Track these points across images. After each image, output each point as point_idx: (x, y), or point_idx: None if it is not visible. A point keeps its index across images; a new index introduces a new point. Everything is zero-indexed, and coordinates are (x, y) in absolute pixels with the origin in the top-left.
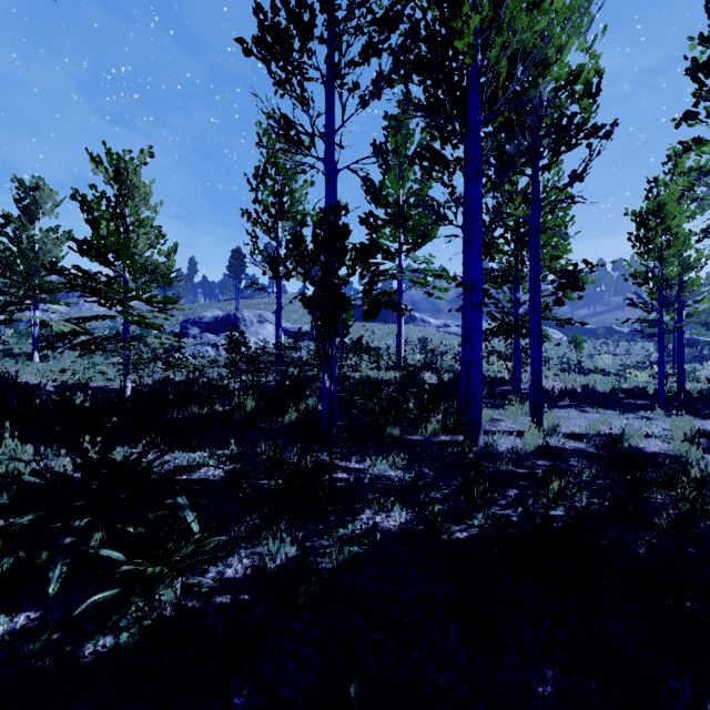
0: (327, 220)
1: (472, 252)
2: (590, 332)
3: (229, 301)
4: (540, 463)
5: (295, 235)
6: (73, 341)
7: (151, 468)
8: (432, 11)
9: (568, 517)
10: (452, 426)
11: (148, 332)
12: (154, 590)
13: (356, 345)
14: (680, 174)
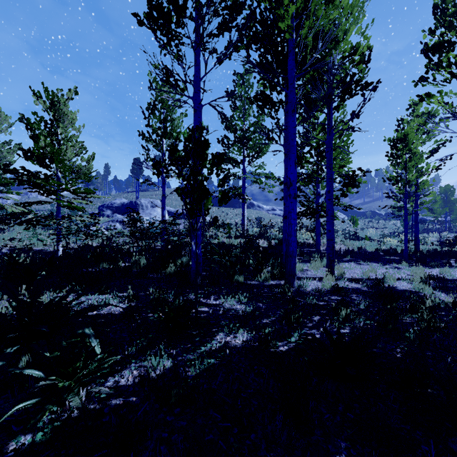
0: (193, 136)
1: (290, 161)
2: (362, 214)
3: (131, 192)
4: (333, 298)
5: (172, 146)
6: (23, 218)
7: (69, 307)
8: (264, 3)
9: (352, 334)
10: (277, 274)
11: (75, 213)
12: (66, 397)
13: (213, 221)
14: (416, 116)
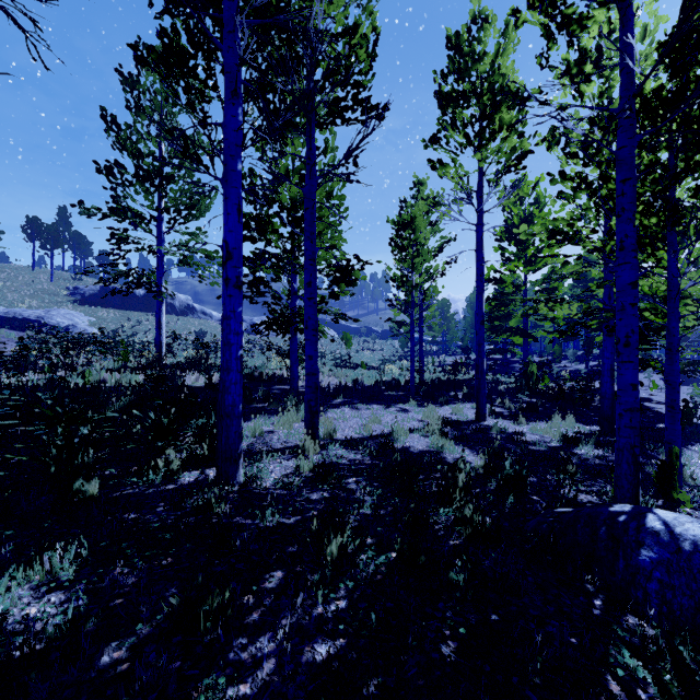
0: None
1: (227, 203)
2: (356, 330)
3: None
4: (316, 496)
5: None
6: None
7: None
8: None
9: (353, 612)
10: (202, 456)
11: None
12: None
13: None
14: (422, 200)
